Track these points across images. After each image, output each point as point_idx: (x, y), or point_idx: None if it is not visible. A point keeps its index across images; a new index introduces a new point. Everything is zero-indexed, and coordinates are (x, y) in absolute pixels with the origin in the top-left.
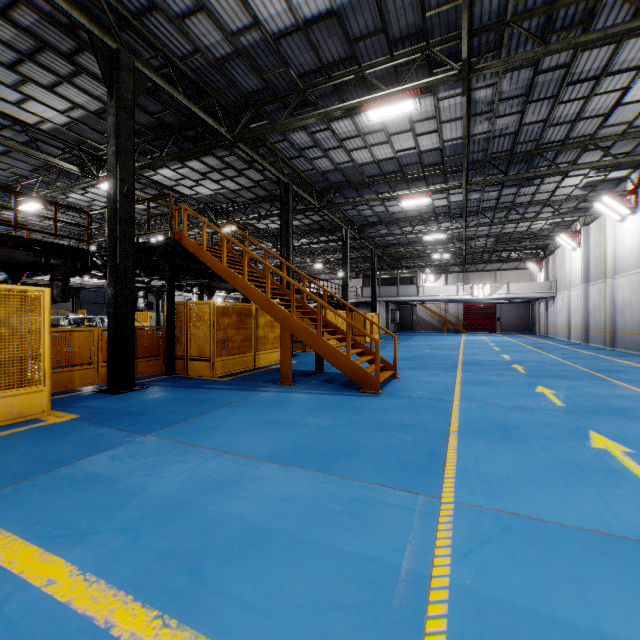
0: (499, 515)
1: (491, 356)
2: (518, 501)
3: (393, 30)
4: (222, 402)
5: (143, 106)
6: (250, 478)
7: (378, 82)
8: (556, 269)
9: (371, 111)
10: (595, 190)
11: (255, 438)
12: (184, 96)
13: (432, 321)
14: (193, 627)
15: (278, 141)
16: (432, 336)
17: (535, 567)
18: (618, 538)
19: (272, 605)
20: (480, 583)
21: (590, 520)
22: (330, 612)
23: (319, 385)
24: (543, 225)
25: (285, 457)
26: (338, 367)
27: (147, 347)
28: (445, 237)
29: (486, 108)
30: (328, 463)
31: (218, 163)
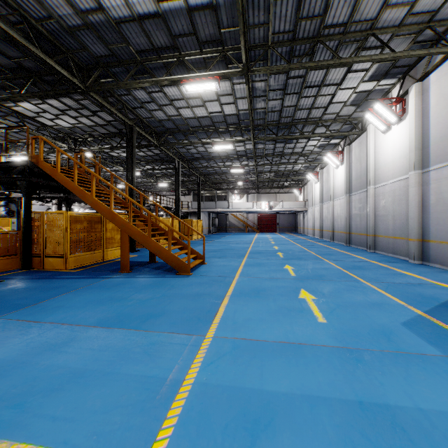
0: (235, 341)
1: (268, 247)
2: (249, 332)
3: (201, 35)
4: (69, 288)
5: (2, 50)
6: (79, 339)
7: (192, 66)
8: (308, 194)
9: (188, 85)
10: (325, 149)
11: (90, 312)
12: (40, 50)
13: (239, 225)
14: (11, 439)
15: (124, 94)
16: (237, 235)
17: (243, 365)
18: (290, 344)
19: (75, 414)
20: (211, 378)
21: (281, 337)
22: (114, 411)
23: (150, 271)
24: (300, 167)
25: (110, 322)
26: (162, 258)
27: (5, 248)
28: (245, 170)
29: (262, 93)
30: (140, 323)
31: (75, 104)
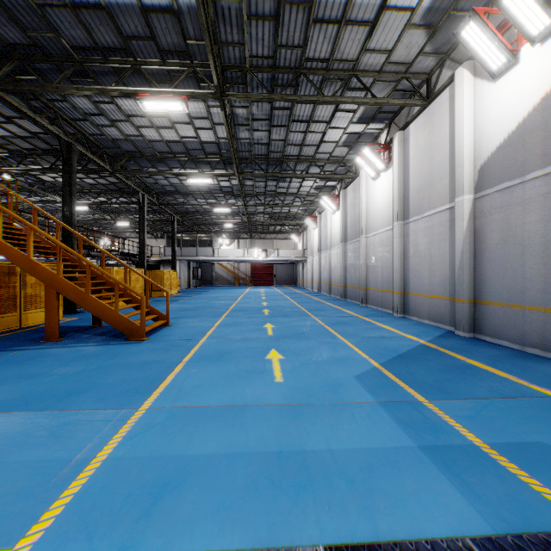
0: (173, 410)
1: (255, 304)
2: (193, 399)
3: (162, 42)
4: None
5: None
6: None
7: (152, 79)
8: (307, 241)
9: (146, 101)
10: (322, 191)
11: None
12: None
13: (228, 277)
14: None
15: (57, 100)
16: (225, 289)
17: (173, 434)
18: (235, 406)
19: None
20: (129, 452)
21: (228, 400)
22: None
23: (89, 338)
24: (298, 210)
25: (10, 405)
26: (107, 321)
27: None
28: (233, 210)
29: (245, 122)
30: (55, 402)
31: None
